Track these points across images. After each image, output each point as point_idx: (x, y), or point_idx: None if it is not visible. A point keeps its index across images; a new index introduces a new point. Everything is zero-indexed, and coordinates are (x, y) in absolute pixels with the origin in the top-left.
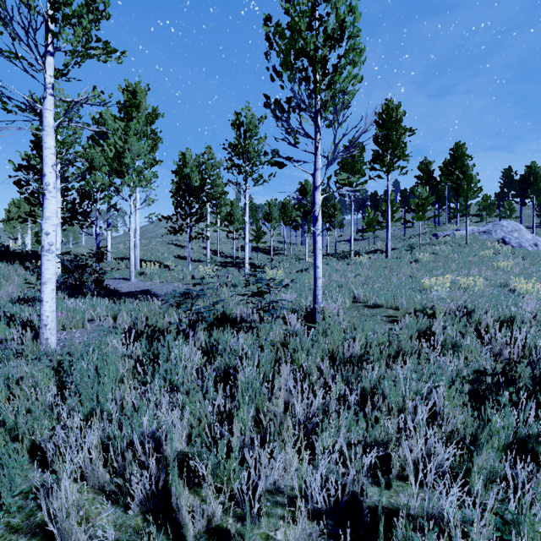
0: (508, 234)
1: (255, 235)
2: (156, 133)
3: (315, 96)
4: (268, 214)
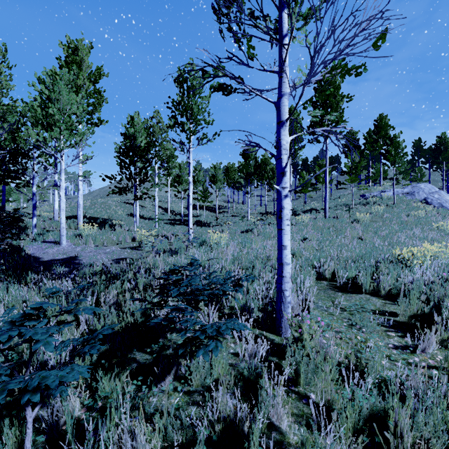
0: (430, 195)
1: (202, 195)
2: (100, 93)
3: None
4: (213, 176)
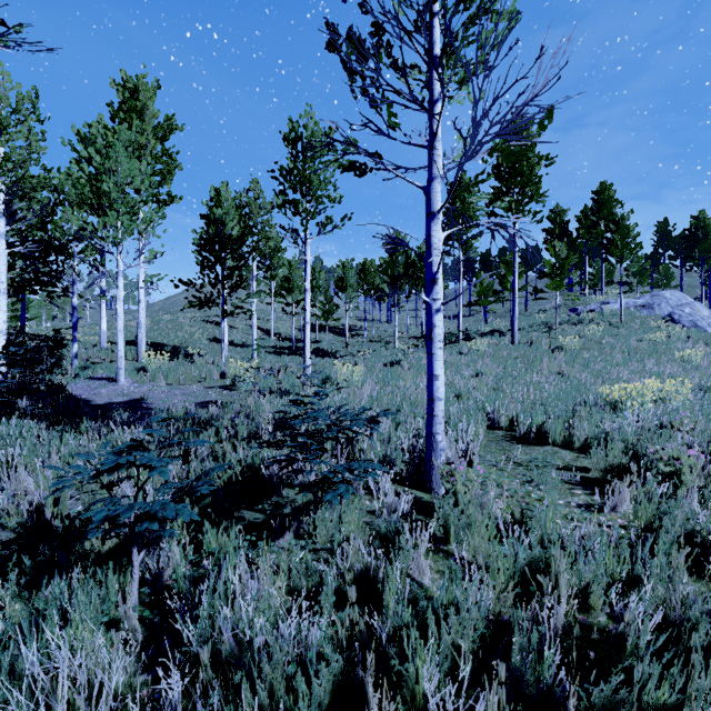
0: (677, 309)
1: (324, 309)
2: (171, 155)
3: (431, 29)
4: (342, 280)
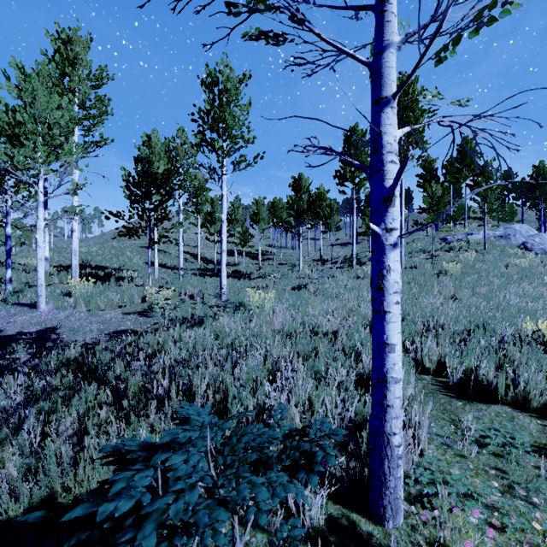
0: (529, 239)
1: (241, 238)
2: (103, 101)
3: None
4: (255, 214)
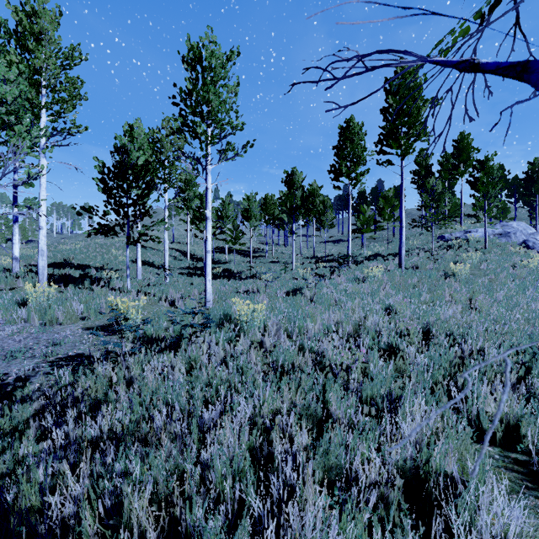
0: (531, 237)
1: (232, 235)
2: (74, 83)
3: None
4: (247, 210)
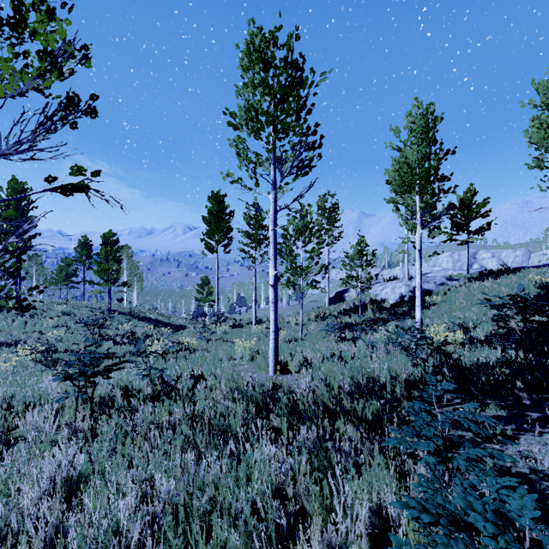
0: None
1: None
2: None
3: None
4: None
